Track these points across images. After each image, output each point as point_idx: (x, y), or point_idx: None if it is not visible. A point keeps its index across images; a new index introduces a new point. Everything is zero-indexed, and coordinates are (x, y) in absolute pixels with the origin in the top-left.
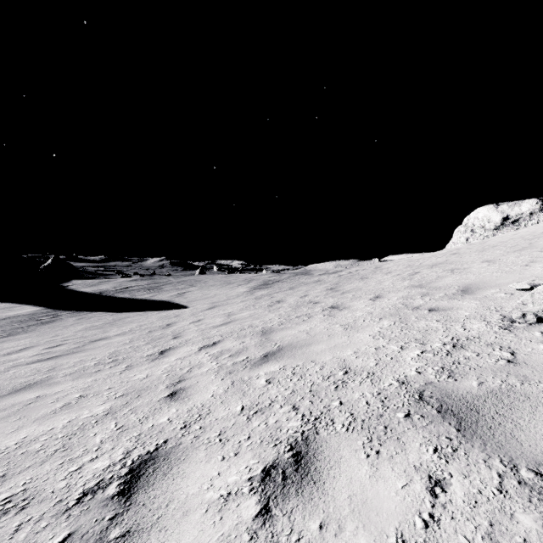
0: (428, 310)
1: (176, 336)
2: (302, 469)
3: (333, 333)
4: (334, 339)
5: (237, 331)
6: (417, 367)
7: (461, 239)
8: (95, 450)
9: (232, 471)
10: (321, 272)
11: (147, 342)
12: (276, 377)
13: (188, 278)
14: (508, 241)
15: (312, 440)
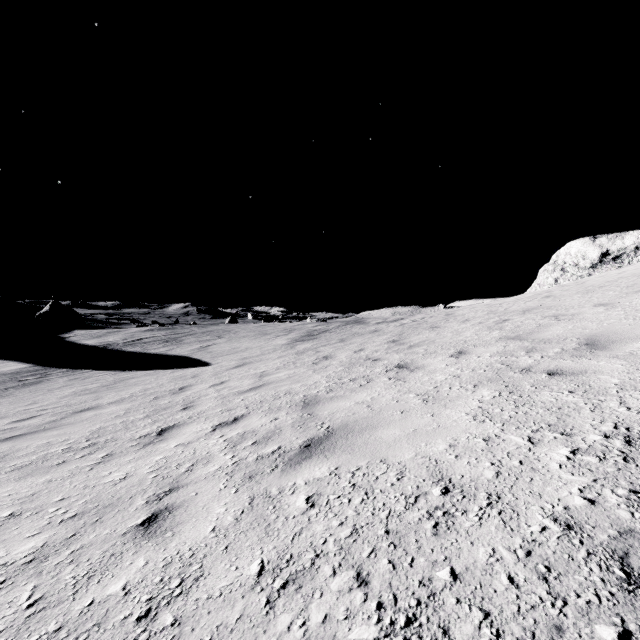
0: (547, 373)
1: (188, 406)
2: None
3: (408, 407)
4: (412, 419)
5: (269, 400)
6: (581, 487)
7: (549, 280)
8: None
9: None
10: (379, 320)
11: (146, 414)
12: (323, 493)
13: (216, 328)
14: (619, 280)
15: None
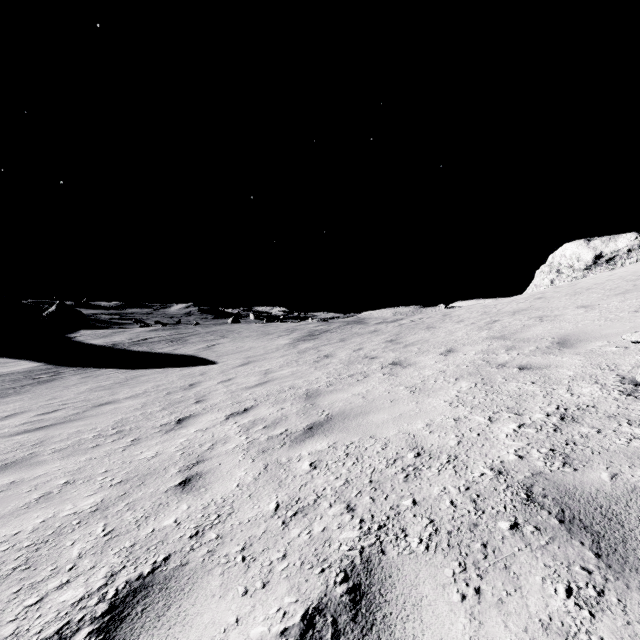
0: (518, 368)
1: (200, 399)
2: (363, 618)
3: (397, 397)
4: (399, 406)
5: (275, 393)
6: (517, 449)
7: (545, 281)
8: (68, 570)
9: (256, 616)
10: (378, 321)
11: (163, 407)
12: (323, 460)
13: (219, 328)
14: (605, 282)
15: (376, 564)
